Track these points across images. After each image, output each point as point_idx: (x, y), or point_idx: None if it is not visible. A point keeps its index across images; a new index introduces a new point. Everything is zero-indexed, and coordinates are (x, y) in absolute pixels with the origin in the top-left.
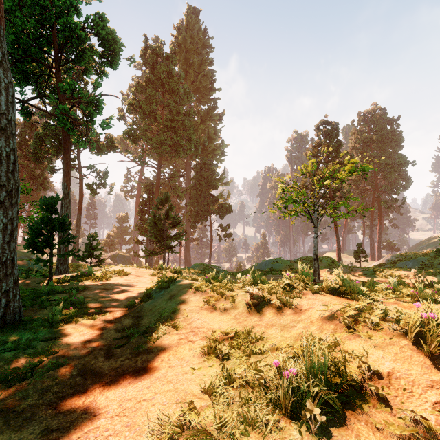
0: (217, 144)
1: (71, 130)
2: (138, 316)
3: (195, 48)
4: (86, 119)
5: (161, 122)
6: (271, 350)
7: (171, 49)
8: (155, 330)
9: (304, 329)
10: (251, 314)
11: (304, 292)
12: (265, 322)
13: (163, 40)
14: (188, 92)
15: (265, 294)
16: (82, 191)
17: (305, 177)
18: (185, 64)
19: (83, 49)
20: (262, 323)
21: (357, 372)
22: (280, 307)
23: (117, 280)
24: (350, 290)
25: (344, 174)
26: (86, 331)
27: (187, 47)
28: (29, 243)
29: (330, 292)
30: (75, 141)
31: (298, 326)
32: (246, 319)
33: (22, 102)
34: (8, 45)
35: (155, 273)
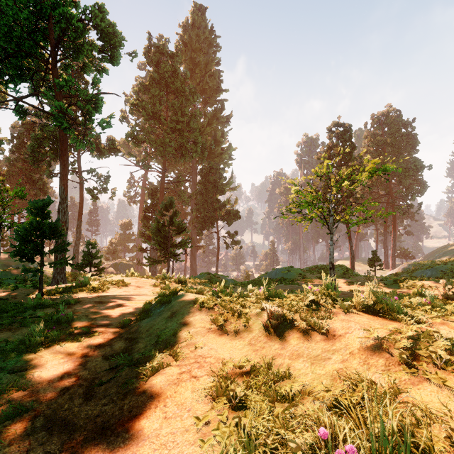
0: (224, 148)
1: (68, 130)
2: (132, 338)
3: (201, 47)
4: (85, 118)
5: (166, 123)
6: (302, 395)
7: (176, 47)
8: (151, 359)
9: (342, 364)
10: (270, 339)
11: (335, 311)
12: (288, 351)
13: (167, 38)
14: (193, 92)
15: (285, 313)
16: (82, 196)
17: (320, 179)
18: (191, 64)
19: (81, 43)
20: (285, 352)
21: (443, 446)
22: (306, 331)
23: (115, 291)
24: (387, 308)
25: (364, 175)
26: (68, 357)
27: (193, 46)
28: (16, 251)
29: (363, 310)
30: (72, 142)
31: (333, 359)
32: (264, 346)
33: (16, 99)
34: (0, 38)
35: (157, 284)
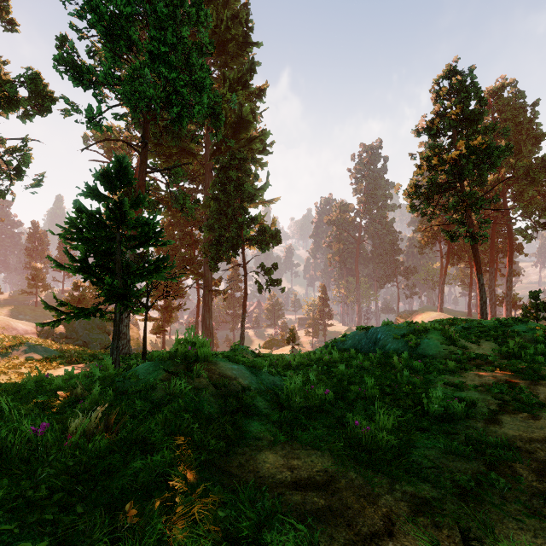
0: (256, 136)
1: None
2: None
3: None
4: None
5: (141, 46)
6: None
7: None
8: None
9: None
10: None
11: None
12: None
13: None
14: (198, 4)
15: None
16: None
17: None
18: None
19: None
20: None
21: None
22: None
23: None
24: None
25: None
26: None
27: None
28: None
29: None
30: None
31: None
32: None
33: None
34: None
35: None
